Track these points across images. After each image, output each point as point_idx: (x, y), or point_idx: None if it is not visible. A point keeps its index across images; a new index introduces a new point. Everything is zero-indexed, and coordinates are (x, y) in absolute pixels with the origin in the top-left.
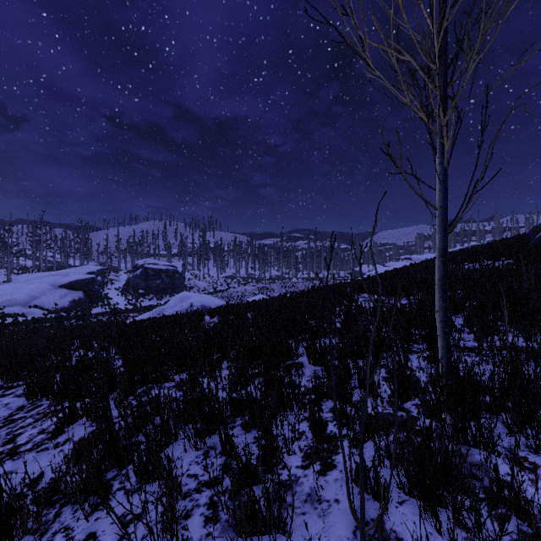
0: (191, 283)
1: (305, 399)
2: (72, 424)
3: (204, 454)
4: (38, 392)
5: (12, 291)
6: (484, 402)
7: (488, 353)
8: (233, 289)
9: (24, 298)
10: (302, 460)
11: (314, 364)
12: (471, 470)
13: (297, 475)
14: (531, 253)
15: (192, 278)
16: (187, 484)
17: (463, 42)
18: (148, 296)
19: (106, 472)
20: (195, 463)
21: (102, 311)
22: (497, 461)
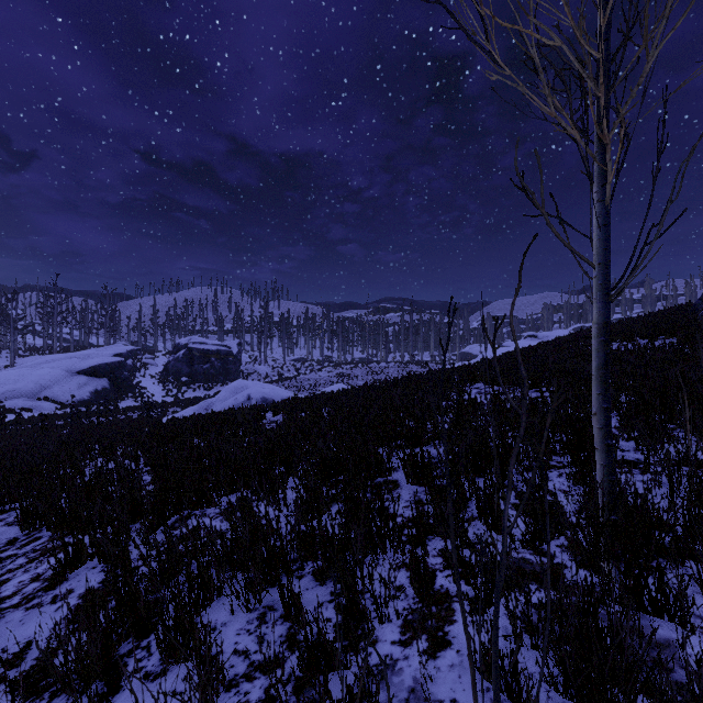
0: (249, 368)
1: (403, 535)
2: (78, 568)
3: (260, 618)
4: (36, 519)
5: (15, 378)
6: (662, 545)
7: (660, 471)
8: (304, 376)
9: (30, 388)
10: (400, 631)
11: (414, 483)
12: (662, 663)
13: (394, 656)
14: (702, 329)
15: (250, 362)
16: (233, 666)
17: (634, 24)
18: (193, 385)
19: (118, 643)
20: (246, 632)
21: (133, 405)
22: (702, 650)
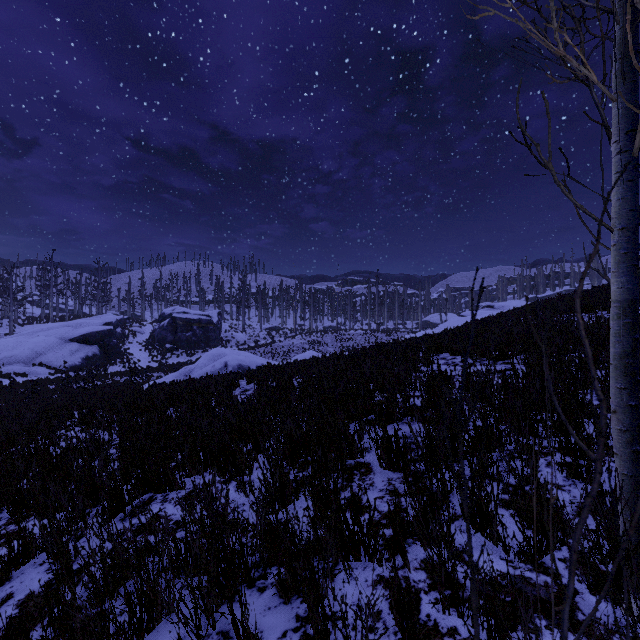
0: (228, 336)
1: (378, 536)
2: (24, 564)
3: None
4: None
5: (13, 345)
6: None
7: None
8: (279, 343)
9: (26, 355)
10: None
11: (388, 468)
12: None
13: None
14: None
15: (229, 330)
16: None
17: None
18: (176, 351)
19: None
20: None
21: (120, 370)
22: None
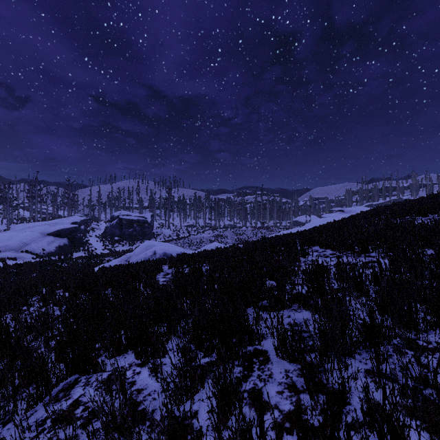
0: (158, 231)
1: None
2: None
3: None
4: None
5: (7, 238)
6: None
7: None
8: (193, 236)
9: (17, 245)
10: None
11: (284, 358)
12: None
13: None
14: None
15: (159, 227)
16: None
17: None
18: (122, 242)
19: None
20: None
21: (82, 255)
22: None
